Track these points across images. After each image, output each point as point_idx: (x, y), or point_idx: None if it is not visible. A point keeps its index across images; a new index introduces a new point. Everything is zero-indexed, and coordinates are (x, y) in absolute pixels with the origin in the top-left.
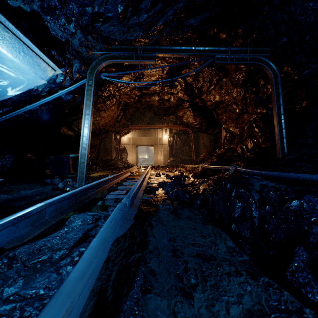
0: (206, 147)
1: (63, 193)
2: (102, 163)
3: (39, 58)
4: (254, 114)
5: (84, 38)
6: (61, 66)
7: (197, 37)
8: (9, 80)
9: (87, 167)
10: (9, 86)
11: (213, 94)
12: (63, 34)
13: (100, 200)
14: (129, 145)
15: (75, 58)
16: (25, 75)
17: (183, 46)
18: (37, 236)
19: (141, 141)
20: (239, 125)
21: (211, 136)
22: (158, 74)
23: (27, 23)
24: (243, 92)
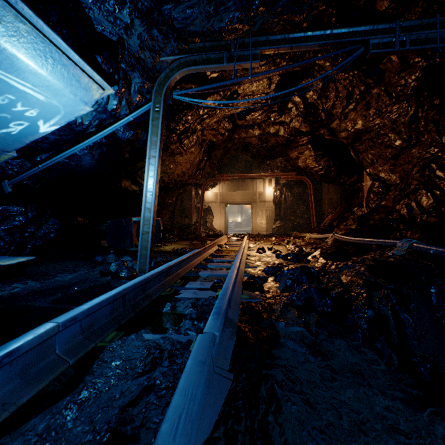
0: (334, 205)
1: (115, 280)
2: (178, 230)
3: (77, 68)
4: (432, 146)
5: (146, 34)
6: (113, 83)
7: (333, 13)
8: (37, 108)
9: (153, 239)
10: (39, 117)
11: (353, 118)
12: (113, 27)
13: (168, 302)
14: (216, 203)
15: (134, 69)
16: (59, 99)
17: (309, 31)
18: (24, 407)
19: (232, 198)
20: (398, 168)
21: (343, 188)
22: (261, 92)
23: (58, 11)
24: (412, 108)
